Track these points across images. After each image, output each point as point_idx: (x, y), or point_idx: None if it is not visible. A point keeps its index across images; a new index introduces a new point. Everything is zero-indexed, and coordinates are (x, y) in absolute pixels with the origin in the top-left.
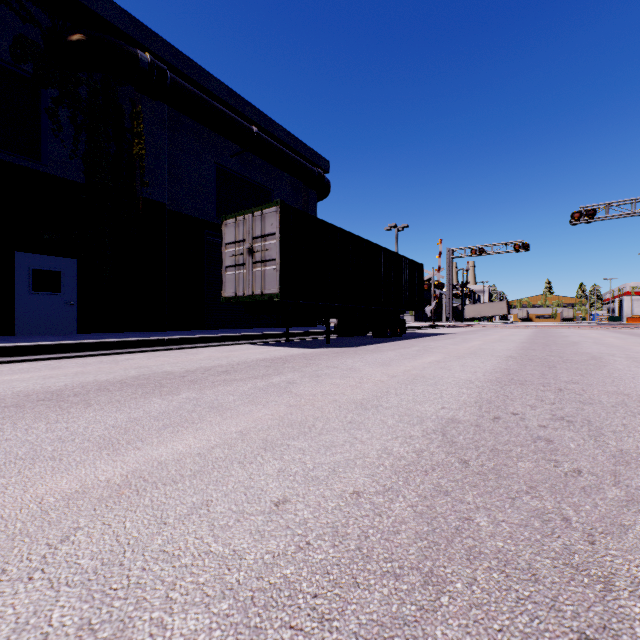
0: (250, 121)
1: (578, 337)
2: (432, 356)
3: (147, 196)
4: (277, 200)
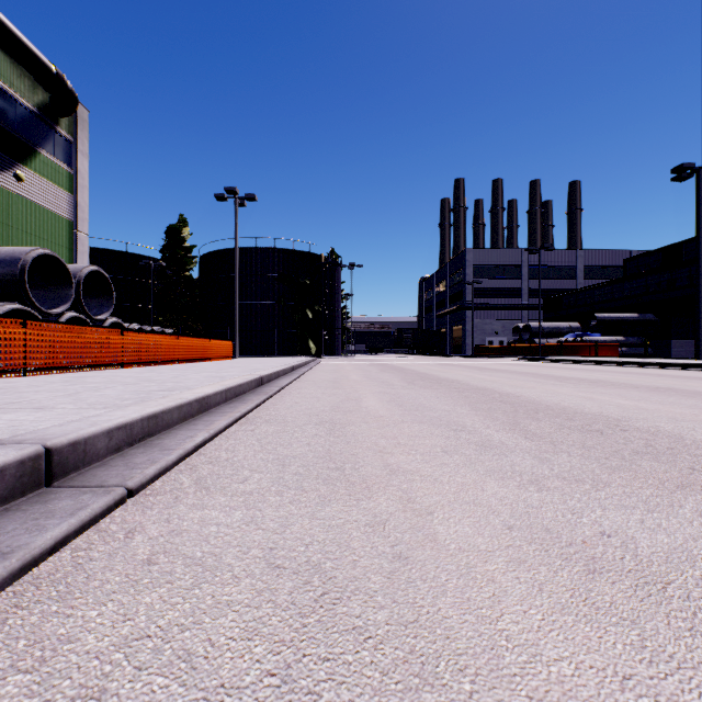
0: None
1: None
2: None
3: None
4: None
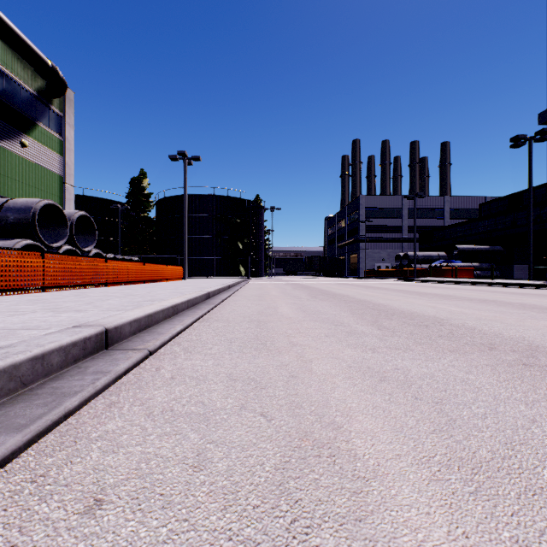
0: None
1: None
2: None
3: None
4: None
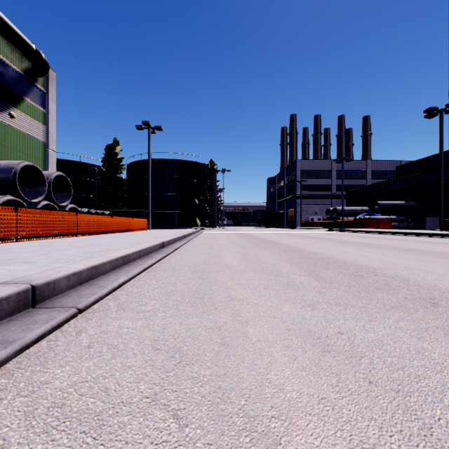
0: None
1: None
2: None
3: None
4: None
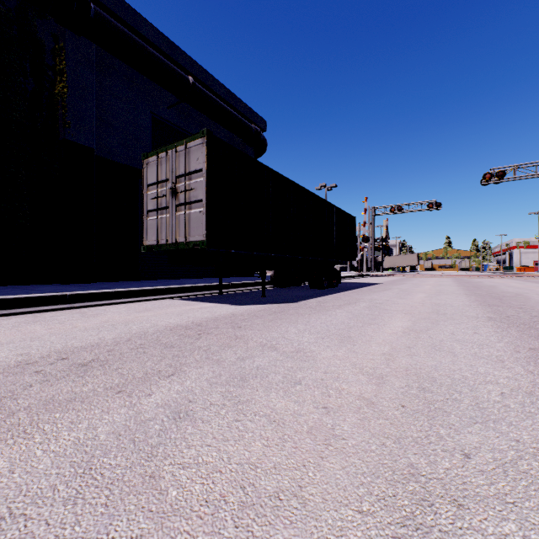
0: (187, 72)
1: (508, 287)
2: (395, 318)
3: (71, 139)
4: (203, 130)
